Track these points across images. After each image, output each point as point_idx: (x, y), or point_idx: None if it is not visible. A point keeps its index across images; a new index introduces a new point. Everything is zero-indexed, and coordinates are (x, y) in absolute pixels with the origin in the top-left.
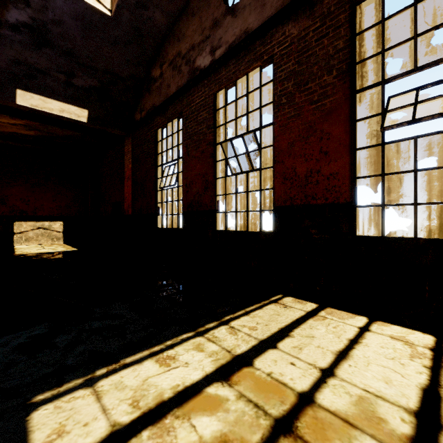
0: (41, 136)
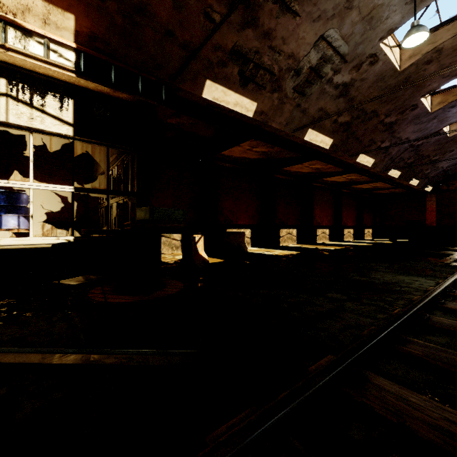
0: (385, 193)
